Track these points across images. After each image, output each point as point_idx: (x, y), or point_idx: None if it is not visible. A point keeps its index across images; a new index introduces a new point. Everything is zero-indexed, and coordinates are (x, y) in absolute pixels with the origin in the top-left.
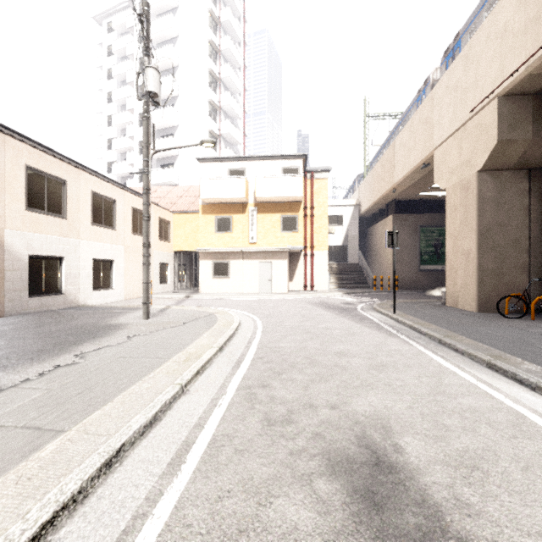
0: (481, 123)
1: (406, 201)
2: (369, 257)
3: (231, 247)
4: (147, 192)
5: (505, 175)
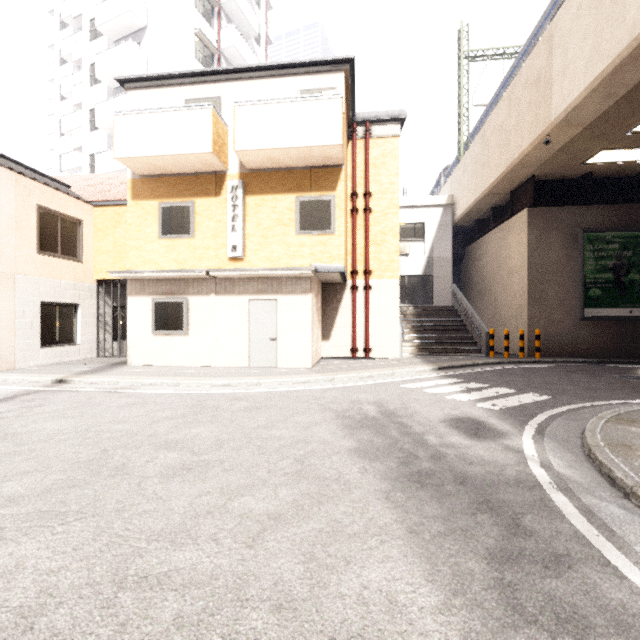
0: None
1: (554, 180)
2: (469, 296)
3: (192, 268)
4: None
5: None
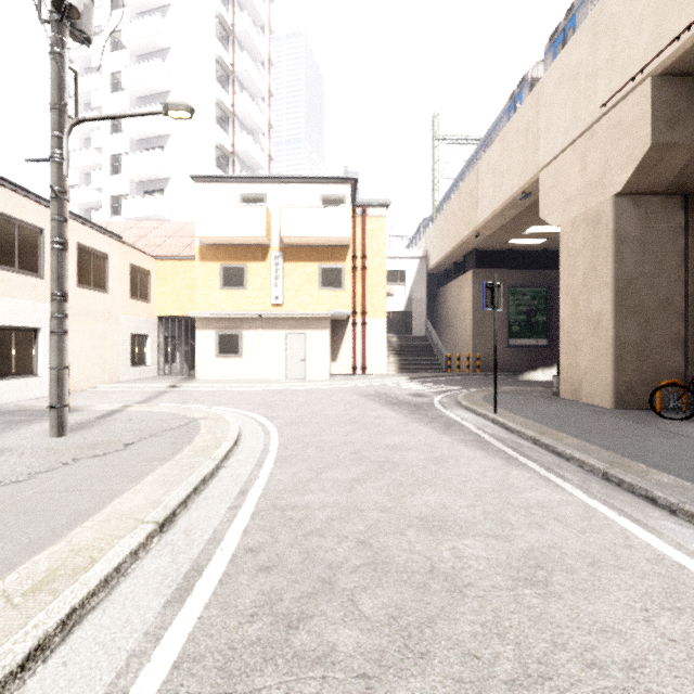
0: (621, 120)
1: (490, 251)
2: (439, 329)
3: (245, 311)
4: (60, 196)
5: (652, 203)
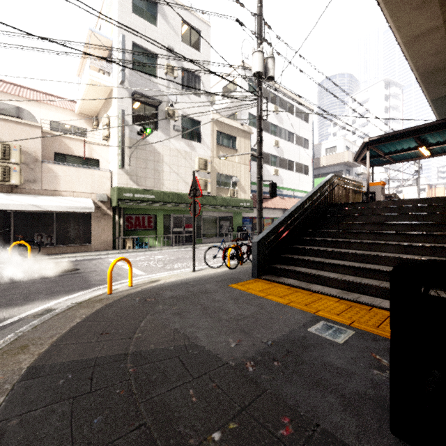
0: None
1: None
2: None
3: None
4: None
5: None
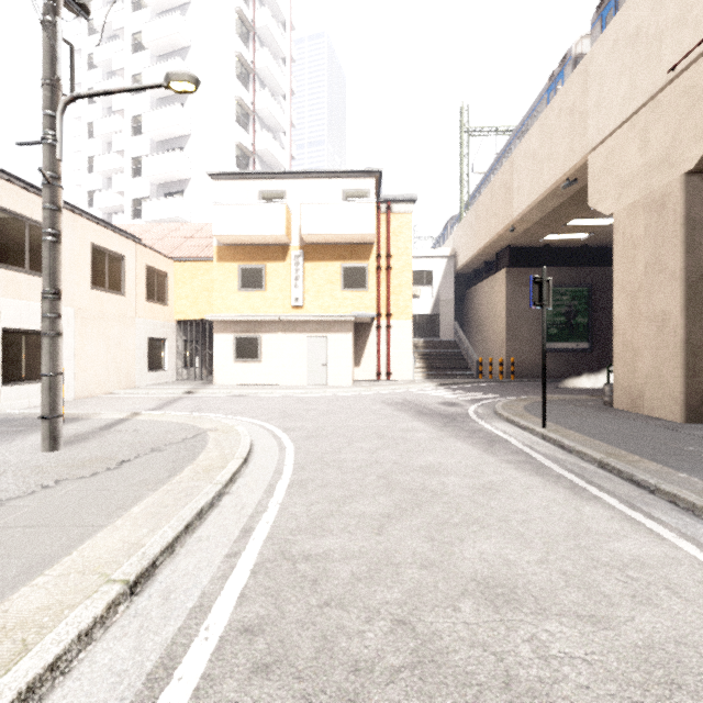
0: (695, 85)
1: (525, 248)
2: (468, 332)
3: (264, 314)
4: (52, 182)
5: None
